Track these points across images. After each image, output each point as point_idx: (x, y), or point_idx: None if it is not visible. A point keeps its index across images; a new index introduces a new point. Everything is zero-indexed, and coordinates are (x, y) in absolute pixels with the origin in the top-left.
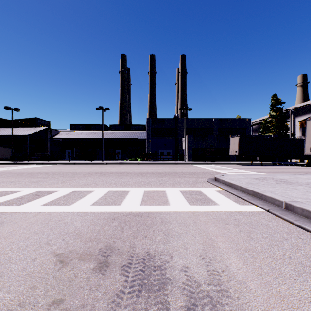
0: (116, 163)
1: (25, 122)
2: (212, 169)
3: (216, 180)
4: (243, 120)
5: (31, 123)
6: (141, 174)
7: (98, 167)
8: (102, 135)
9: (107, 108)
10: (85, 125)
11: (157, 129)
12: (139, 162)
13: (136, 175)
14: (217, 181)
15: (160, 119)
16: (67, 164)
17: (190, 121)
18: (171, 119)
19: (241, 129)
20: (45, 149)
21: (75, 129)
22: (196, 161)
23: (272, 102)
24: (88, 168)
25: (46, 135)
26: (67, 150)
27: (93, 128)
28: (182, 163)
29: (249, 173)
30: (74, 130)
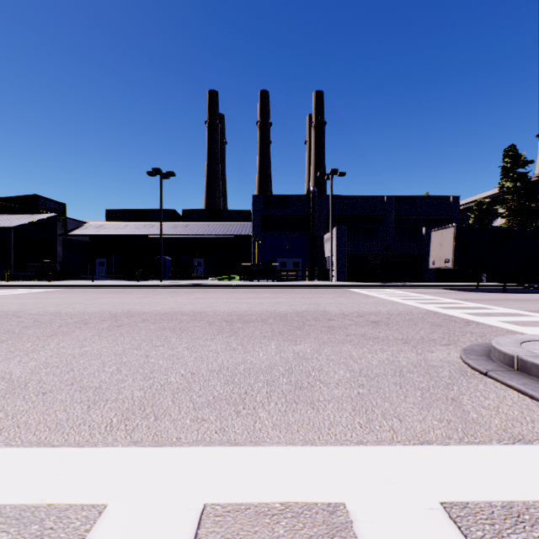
0: (186, 286)
1: (13, 203)
2: (409, 302)
3: (527, 369)
4: (444, 200)
5: (25, 206)
6: (231, 322)
7: (139, 296)
8: (161, 228)
9: (171, 172)
10: (135, 211)
11: (274, 216)
12: (235, 284)
13: (214, 329)
14: (532, 374)
15: (280, 198)
16: (80, 288)
17: (338, 202)
18: (301, 198)
19: (440, 218)
20: (52, 257)
21: (116, 220)
22: (353, 281)
23: (507, 161)
24: (111, 299)
25: (54, 229)
26: (100, 259)
27: (149, 216)
28: (328, 286)
29: (536, 320)
30: (113, 222)
